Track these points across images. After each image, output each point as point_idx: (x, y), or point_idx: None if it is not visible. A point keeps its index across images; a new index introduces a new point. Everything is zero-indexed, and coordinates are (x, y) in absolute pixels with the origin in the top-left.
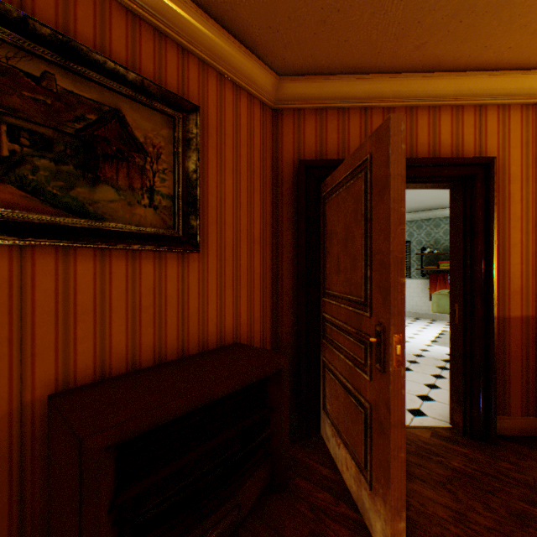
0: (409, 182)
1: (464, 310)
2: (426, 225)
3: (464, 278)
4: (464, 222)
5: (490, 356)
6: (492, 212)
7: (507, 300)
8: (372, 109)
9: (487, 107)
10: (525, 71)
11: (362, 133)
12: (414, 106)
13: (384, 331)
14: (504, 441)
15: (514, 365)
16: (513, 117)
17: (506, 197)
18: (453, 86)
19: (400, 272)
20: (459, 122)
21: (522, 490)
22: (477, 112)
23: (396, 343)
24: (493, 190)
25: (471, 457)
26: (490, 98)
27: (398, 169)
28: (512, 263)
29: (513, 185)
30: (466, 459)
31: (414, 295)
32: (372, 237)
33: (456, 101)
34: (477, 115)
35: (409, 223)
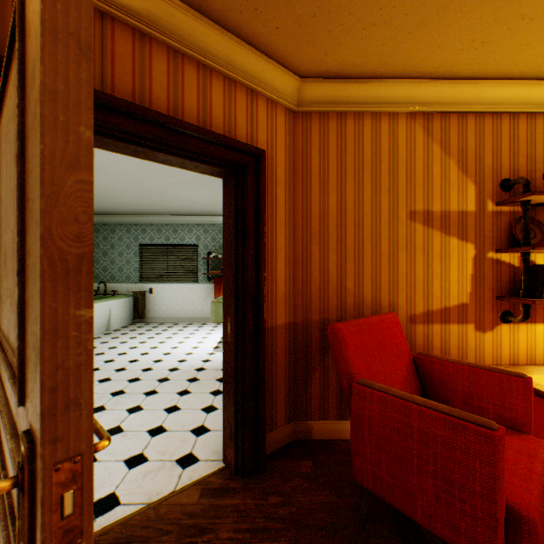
0: (172, 153)
1: (237, 325)
2: (213, 229)
3: (237, 286)
4: (237, 220)
5: (261, 374)
6: (263, 212)
7: (275, 308)
8: (117, 22)
9: (258, 96)
10: (289, 72)
11: (96, 51)
12: (181, 53)
13: (36, 457)
14: (273, 462)
15: (281, 374)
16: (280, 117)
17: (274, 199)
18: (226, 50)
19: (79, 293)
20: (233, 99)
21: (290, 534)
22: (250, 96)
23: (64, 486)
24: (264, 187)
25: (244, 509)
26: (261, 86)
27: (73, 21)
28: (279, 268)
29: (280, 188)
30: (238, 516)
31: (202, 300)
32: (27, 202)
33: (229, 70)
34: (250, 100)
35: (198, 226)
